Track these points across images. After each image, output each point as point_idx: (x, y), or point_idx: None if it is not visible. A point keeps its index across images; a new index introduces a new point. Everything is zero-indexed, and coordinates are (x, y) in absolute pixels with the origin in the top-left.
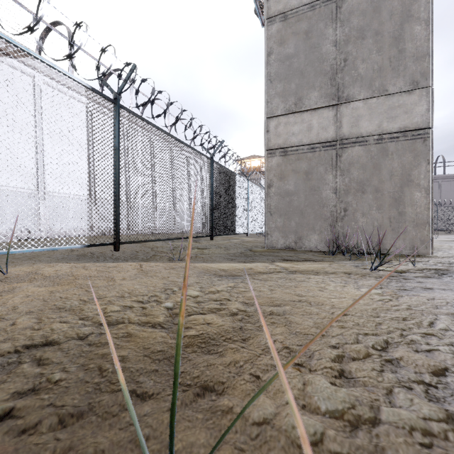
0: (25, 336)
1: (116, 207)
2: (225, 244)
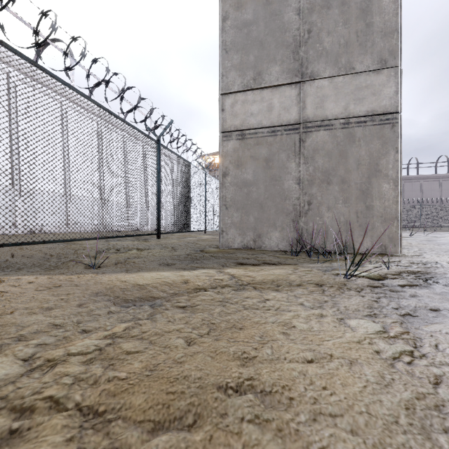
0: None
1: None
2: (175, 243)
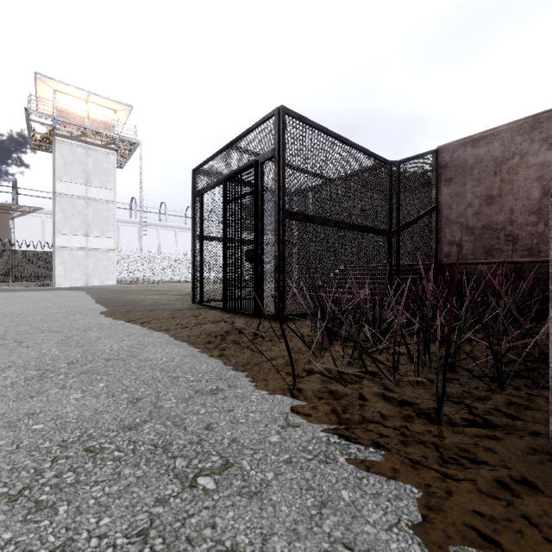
0: None
1: None
2: None
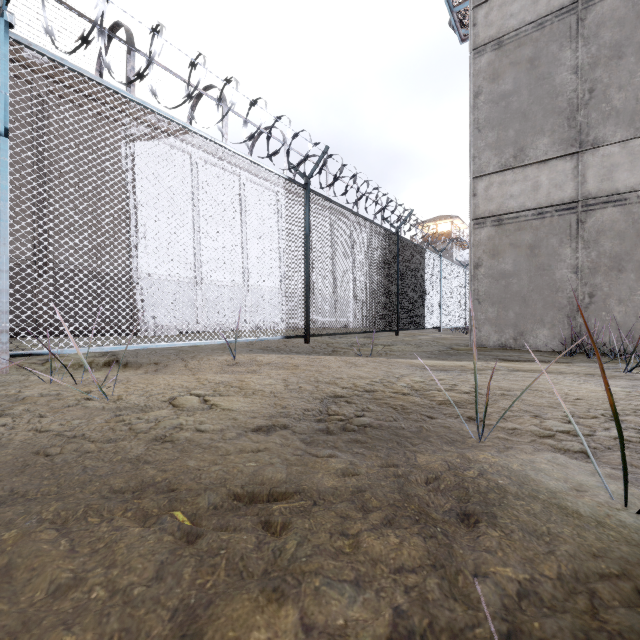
0: (320, 392)
1: (307, 298)
2: (414, 341)
